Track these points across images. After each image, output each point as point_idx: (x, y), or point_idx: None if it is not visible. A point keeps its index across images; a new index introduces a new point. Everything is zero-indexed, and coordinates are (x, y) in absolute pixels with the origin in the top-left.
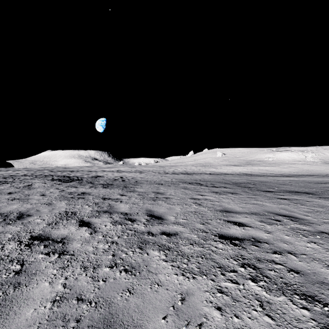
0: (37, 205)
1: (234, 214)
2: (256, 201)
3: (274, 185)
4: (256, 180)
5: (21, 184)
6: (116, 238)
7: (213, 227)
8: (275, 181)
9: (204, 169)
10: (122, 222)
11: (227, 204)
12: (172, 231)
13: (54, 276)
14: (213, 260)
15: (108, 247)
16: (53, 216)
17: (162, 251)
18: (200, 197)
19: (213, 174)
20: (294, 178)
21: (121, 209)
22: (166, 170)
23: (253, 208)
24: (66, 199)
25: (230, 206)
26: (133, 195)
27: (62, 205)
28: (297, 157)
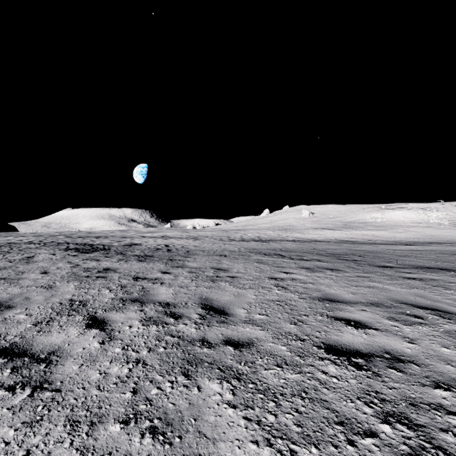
0: (29, 289)
1: (342, 304)
2: (372, 283)
3: (392, 258)
4: (363, 249)
5: (18, 255)
6: (145, 353)
7: (313, 330)
8: (390, 252)
9: (285, 234)
10: (159, 320)
11: (328, 287)
12: (244, 338)
13: (4, 448)
14: (325, 405)
15: (128, 372)
16: (48, 309)
17: (227, 382)
18: (284, 276)
19: (298, 241)
20: (416, 246)
21: (160, 297)
22: (231, 236)
23: (371, 295)
24: (78, 278)
25: (333, 291)
26: (181, 272)
27: (68, 290)
28: (417, 217)
